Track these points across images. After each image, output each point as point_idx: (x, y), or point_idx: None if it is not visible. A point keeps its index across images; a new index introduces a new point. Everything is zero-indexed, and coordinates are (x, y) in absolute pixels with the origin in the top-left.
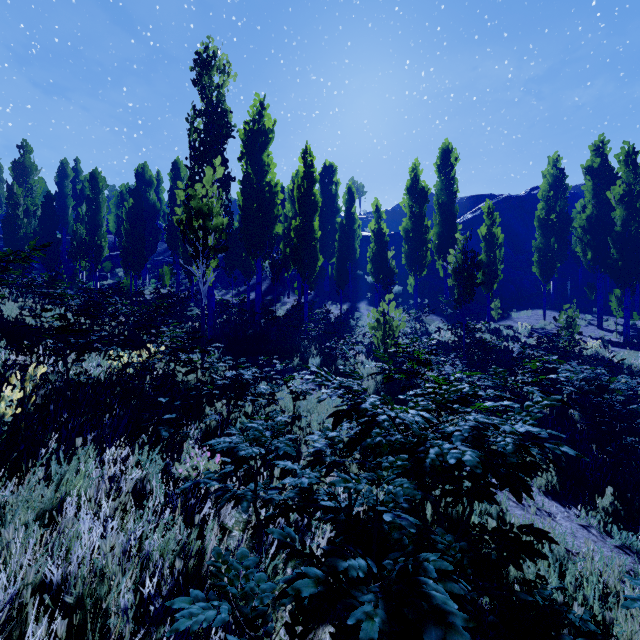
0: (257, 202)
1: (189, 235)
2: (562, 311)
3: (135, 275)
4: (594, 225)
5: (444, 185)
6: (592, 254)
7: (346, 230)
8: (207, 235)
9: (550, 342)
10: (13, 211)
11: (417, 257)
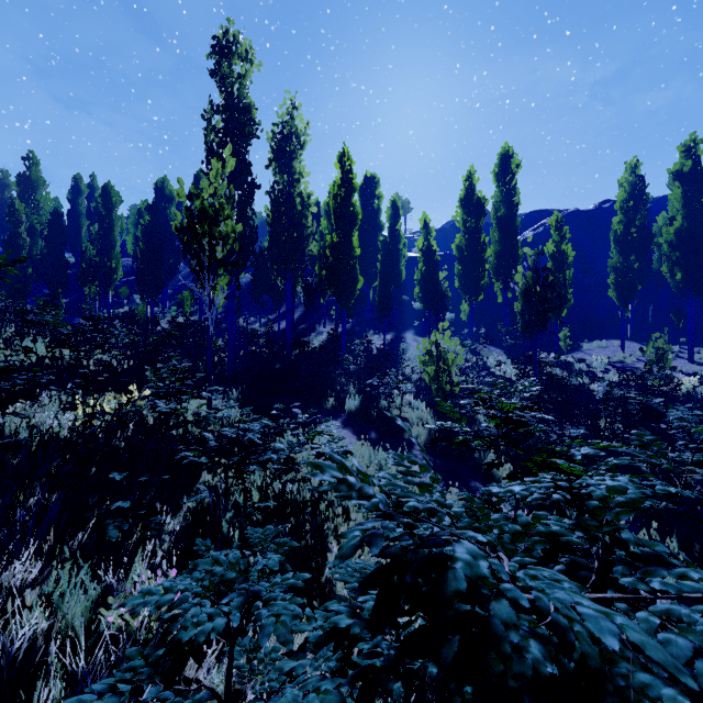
0: (287, 216)
1: (192, 245)
2: (650, 341)
3: (151, 301)
4: (684, 240)
5: (503, 196)
6: (682, 274)
7: (390, 249)
8: (214, 245)
9: (639, 379)
10: (14, 229)
11: (472, 279)
